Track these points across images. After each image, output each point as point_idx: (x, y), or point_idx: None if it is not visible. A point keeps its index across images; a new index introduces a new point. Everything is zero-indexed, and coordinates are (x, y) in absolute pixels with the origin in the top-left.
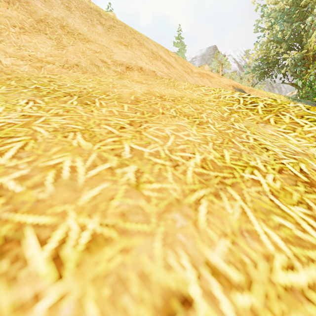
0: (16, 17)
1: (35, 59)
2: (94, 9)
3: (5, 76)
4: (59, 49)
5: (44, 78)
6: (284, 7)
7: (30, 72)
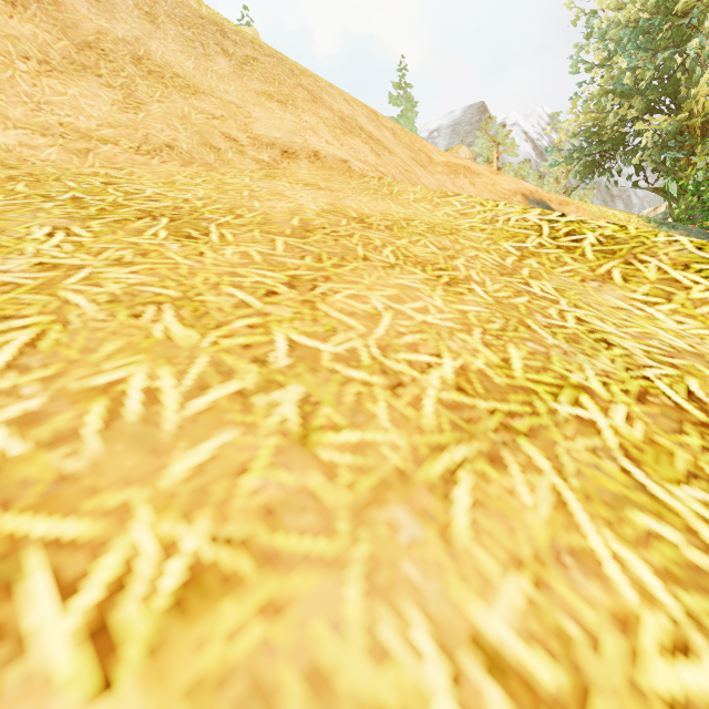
0: (30, 37)
1: (74, 132)
2: (209, 20)
3: (3, 172)
4: (129, 109)
5: (94, 177)
6: (637, 16)
7: (62, 162)
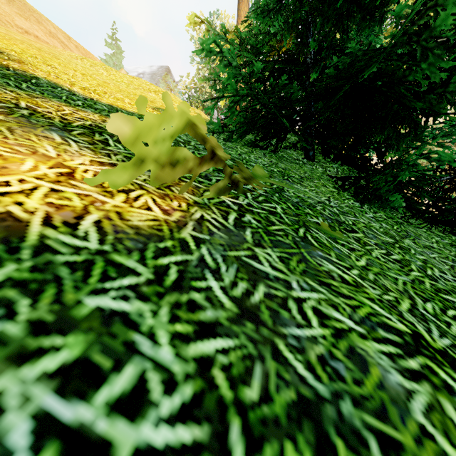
0: None
1: None
2: None
3: None
4: None
5: None
6: None
7: None
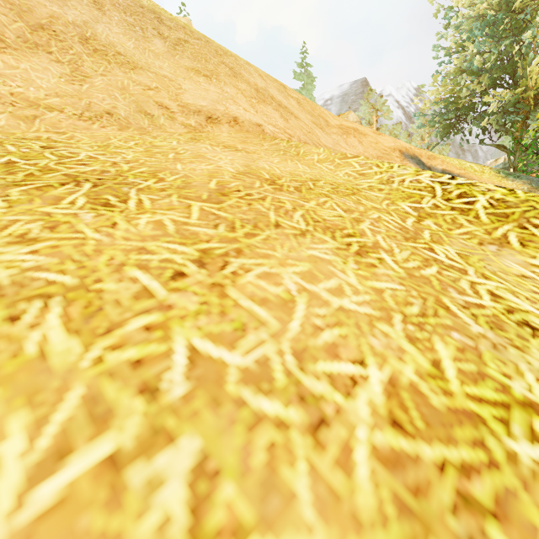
0: None
1: (24, 100)
2: (148, 9)
3: None
4: (75, 81)
5: (35, 141)
6: (484, 12)
7: (9, 127)
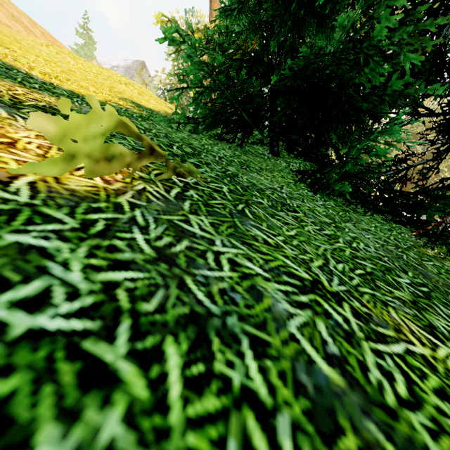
0: None
1: None
2: None
3: None
4: None
5: None
6: None
7: None
